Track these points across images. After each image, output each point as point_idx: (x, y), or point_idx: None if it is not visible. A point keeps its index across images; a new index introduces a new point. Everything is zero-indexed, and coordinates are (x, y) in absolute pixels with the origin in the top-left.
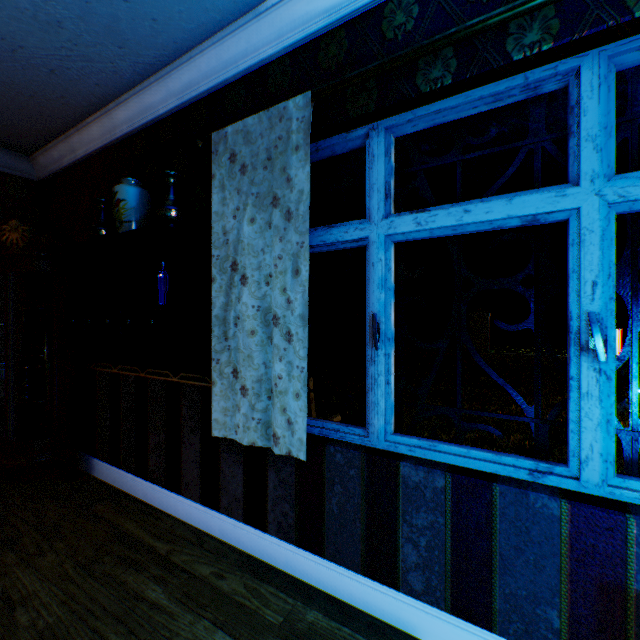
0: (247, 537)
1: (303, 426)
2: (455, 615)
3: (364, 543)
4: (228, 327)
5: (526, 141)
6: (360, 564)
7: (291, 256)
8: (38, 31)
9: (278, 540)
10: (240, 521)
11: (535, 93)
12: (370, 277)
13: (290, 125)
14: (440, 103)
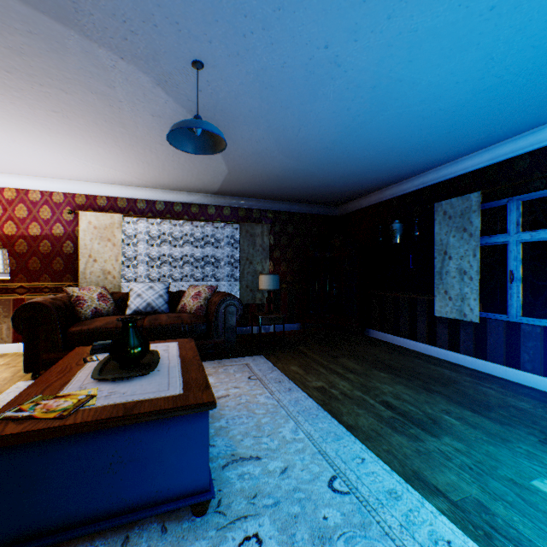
0: (449, 355)
1: (477, 310)
2: (544, 377)
3: (504, 354)
4: (441, 275)
5: None
6: (503, 362)
7: (471, 250)
8: (371, 181)
9: (464, 356)
10: (446, 350)
11: None
12: (508, 256)
13: (471, 203)
14: (540, 191)
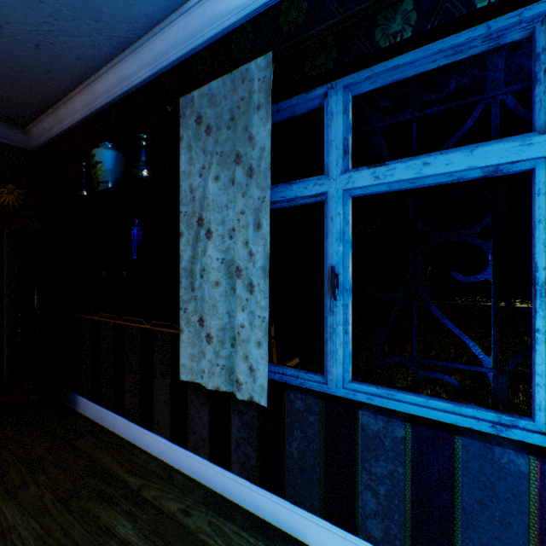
0: (212, 474)
1: (264, 373)
2: None
3: (323, 487)
4: (194, 278)
5: (484, 95)
6: (319, 507)
7: (253, 211)
8: (21, 6)
9: (241, 479)
10: (206, 459)
11: (497, 43)
12: (329, 230)
13: (252, 86)
14: (398, 58)
